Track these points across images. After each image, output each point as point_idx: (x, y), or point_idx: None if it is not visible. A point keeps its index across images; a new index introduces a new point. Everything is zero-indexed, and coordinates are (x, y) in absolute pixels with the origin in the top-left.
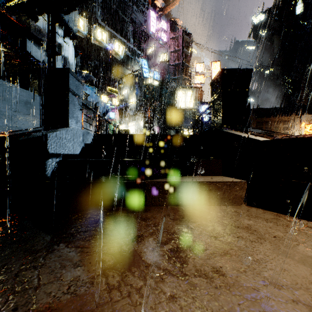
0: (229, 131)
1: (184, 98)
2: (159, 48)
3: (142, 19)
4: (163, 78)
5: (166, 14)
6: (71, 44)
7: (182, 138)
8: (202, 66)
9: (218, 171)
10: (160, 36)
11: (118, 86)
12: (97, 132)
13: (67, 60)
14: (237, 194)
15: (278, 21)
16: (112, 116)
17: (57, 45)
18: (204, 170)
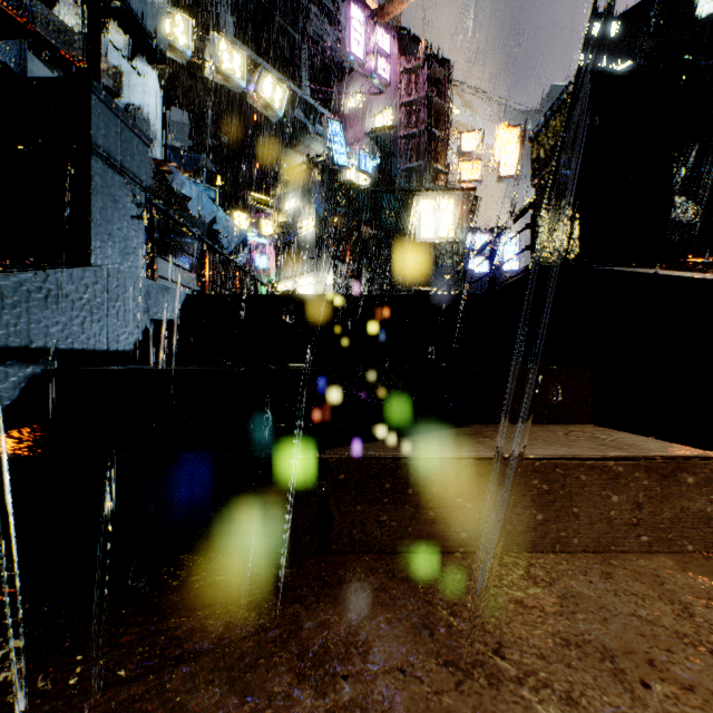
0: (626, 268)
1: (433, 215)
2: (371, 98)
3: (332, 36)
4: (382, 168)
5: (388, 26)
6: (153, 77)
7: (442, 306)
8: (476, 139)
9: (579, 410)
10: (375, 67)
11: (274, 191)
12: (206, 292)
13: (141, 115)
14: (688, 509)
15: (654, 37)
16: (261, 264)
17: (110, 72)
18: (532, 406)
